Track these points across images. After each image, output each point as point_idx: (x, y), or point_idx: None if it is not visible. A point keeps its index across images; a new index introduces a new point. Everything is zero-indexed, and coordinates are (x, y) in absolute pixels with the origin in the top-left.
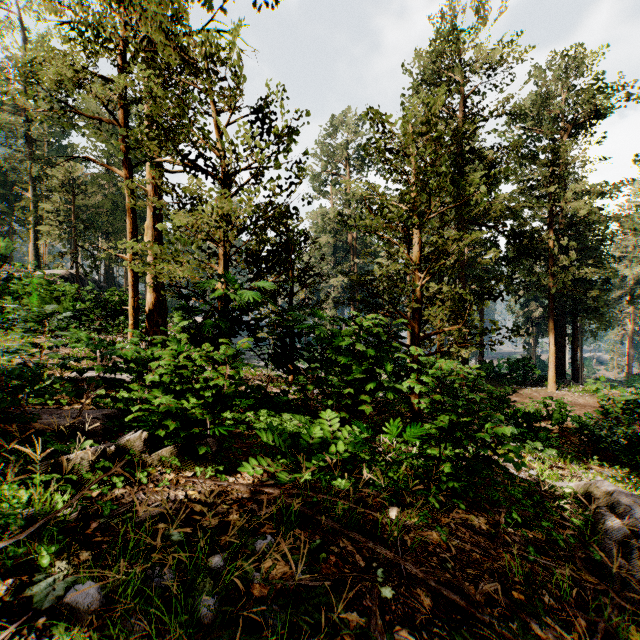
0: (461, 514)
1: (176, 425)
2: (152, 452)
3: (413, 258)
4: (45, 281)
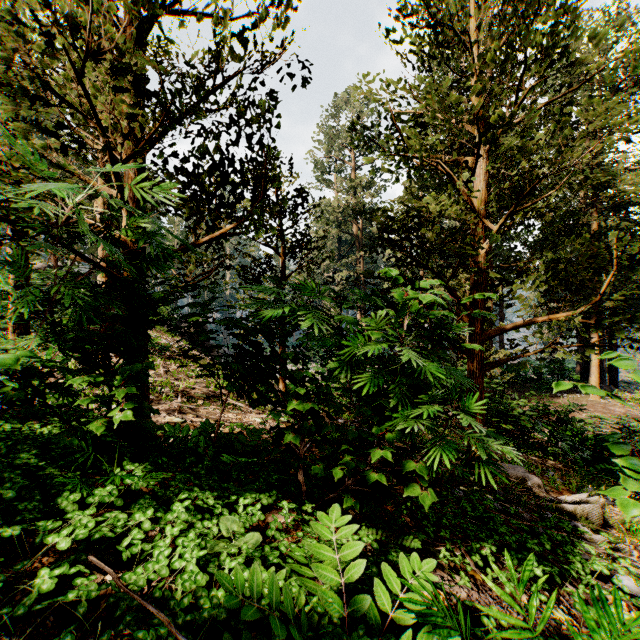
0: None
1: None
2: None
3: (474, 202)
4: None
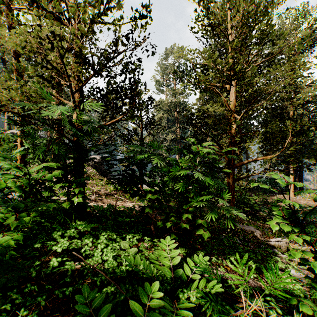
0: None
1: None
2: None
3: (230, 105)
4: None
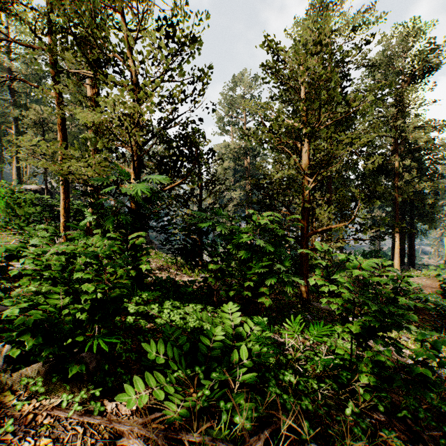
0: (387, 440)
1: (35, 342)
2: (20, 367)
3: (302, 166)
4: (11, 191)
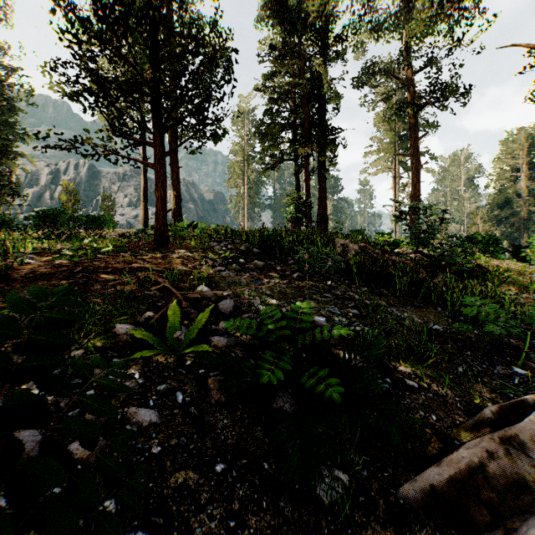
0: None
1: None
2: None
3: None
4: None
